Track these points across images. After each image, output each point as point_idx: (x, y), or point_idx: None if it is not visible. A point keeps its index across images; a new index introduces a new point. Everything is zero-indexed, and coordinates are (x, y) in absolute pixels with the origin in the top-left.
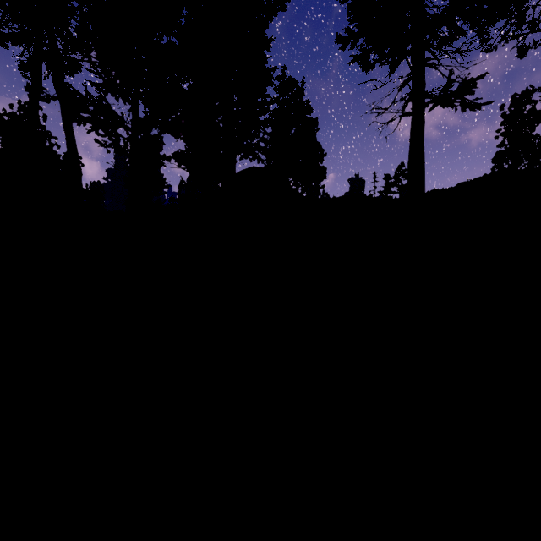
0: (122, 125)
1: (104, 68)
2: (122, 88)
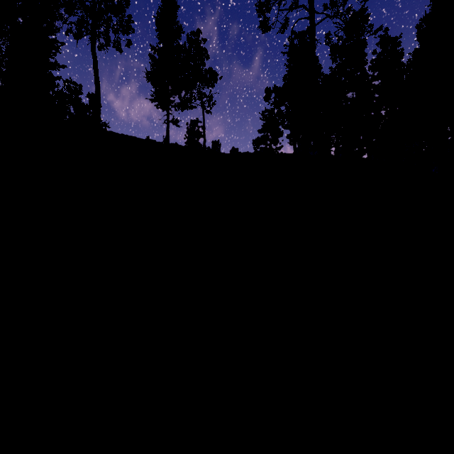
0: None
1: None
2: None
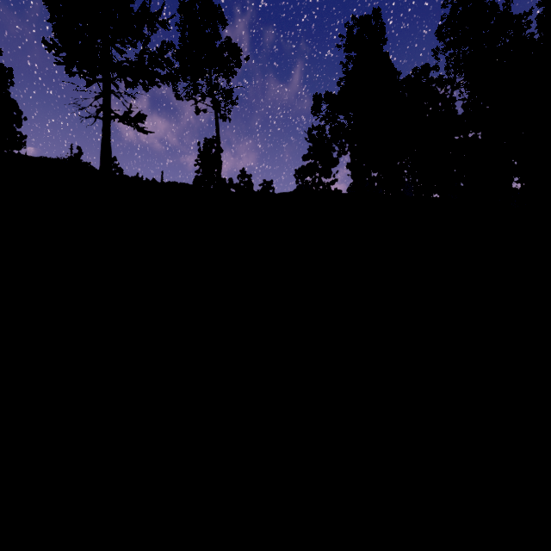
0: None
1: None
2: None
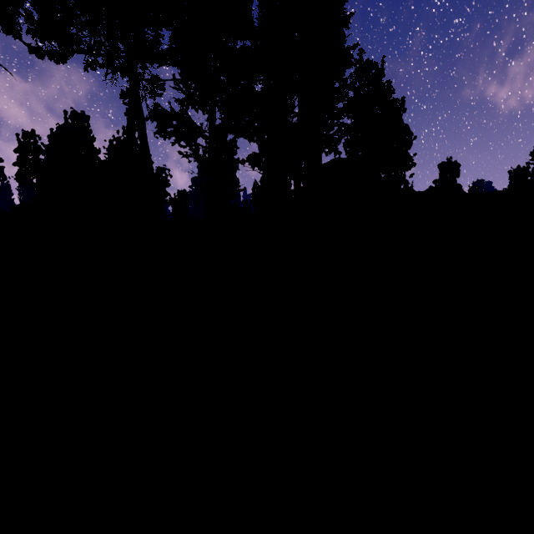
0: (200, 135)
1: (185, 84)
2: (201, 99)
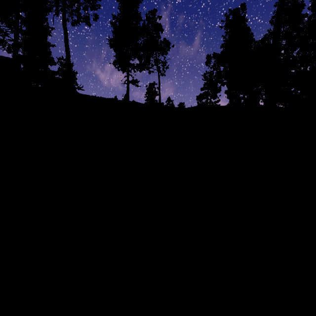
0: None
1: None
2: None
